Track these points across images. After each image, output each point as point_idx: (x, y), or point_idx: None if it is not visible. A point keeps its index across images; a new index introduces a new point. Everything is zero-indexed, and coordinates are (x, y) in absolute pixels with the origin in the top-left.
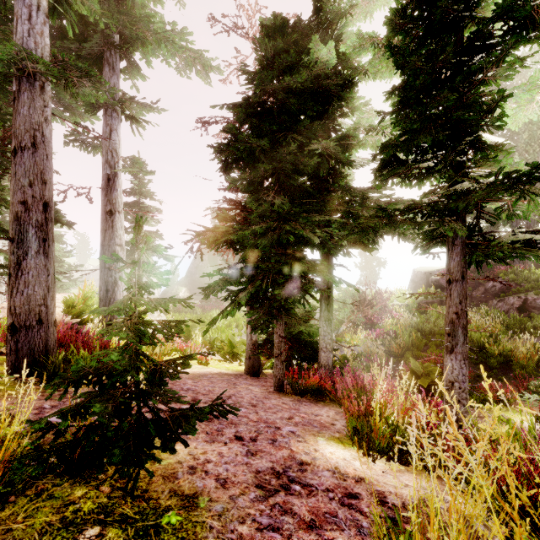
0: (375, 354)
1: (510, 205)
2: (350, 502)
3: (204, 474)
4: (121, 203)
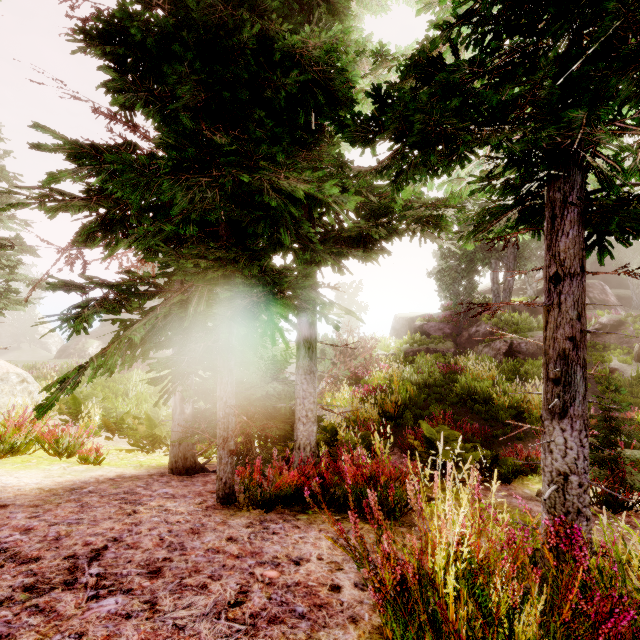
0: (371, 419)
1: None
2: None
3: None
4: None
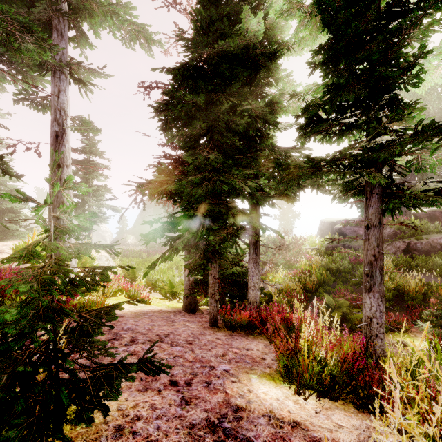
0: (295, 291)
1: (420, 159)
2: None
3: (131, 438)
4: (69, 158)
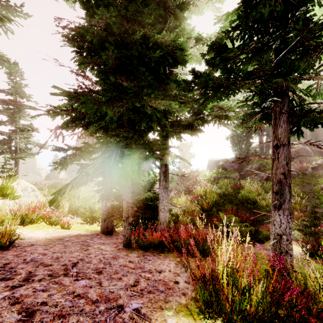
0: (195, 211)
1: (319, 84)
2: None
3: None
4: None
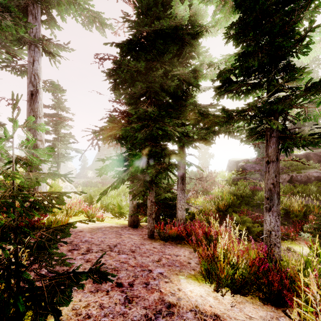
0: (211, 211)
1: (306, 111)
2: None
3: None
4: (42, 111)
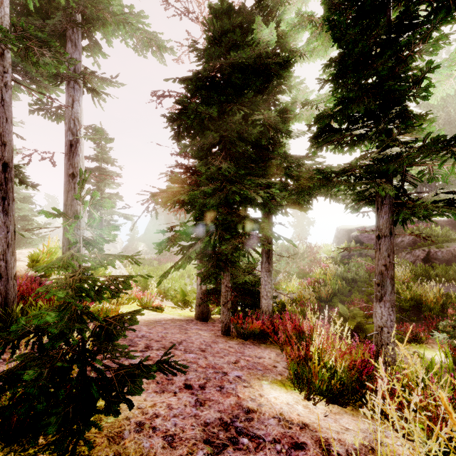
0: (308, 300)
1: (431, 169)
2: (297, 454)
3: (152, 432)
4: (83, 167)
